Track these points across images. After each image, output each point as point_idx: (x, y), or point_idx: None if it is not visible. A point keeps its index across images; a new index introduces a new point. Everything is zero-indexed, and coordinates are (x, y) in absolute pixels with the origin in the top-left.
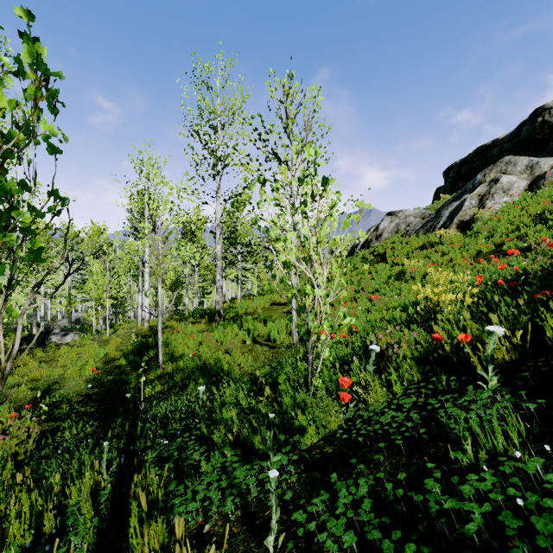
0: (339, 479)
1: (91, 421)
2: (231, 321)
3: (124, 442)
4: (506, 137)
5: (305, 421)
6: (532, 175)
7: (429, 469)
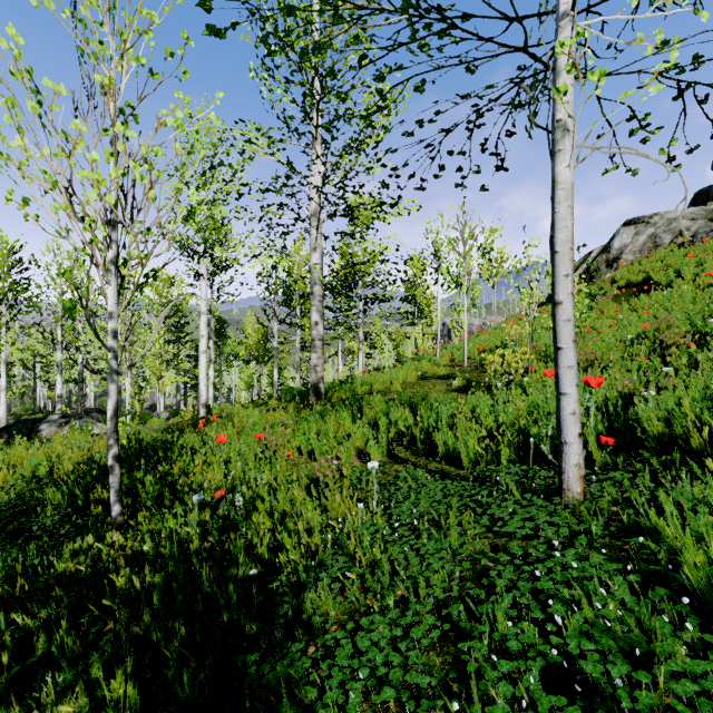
0: None
1: None
2: (337, 406)
3: None
4: None
5: None
6: None
7: None
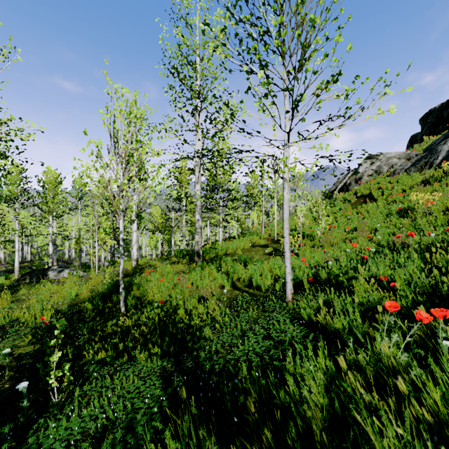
0: None
1: None
2: (209, 263)
3: None
4: None
5: None
6: None
7: None
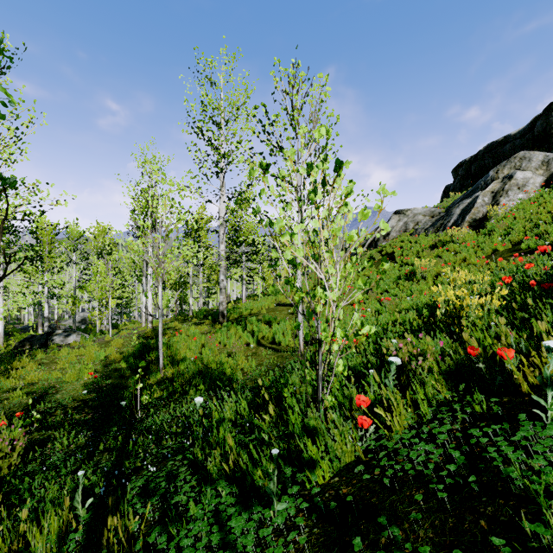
0: (363, 544)
1: (84, 430)
2: (234, 323)
3: (112, 462)
4: (519, 133)
5: (316, 452)
6: (548, 171)
7: (492, 544)
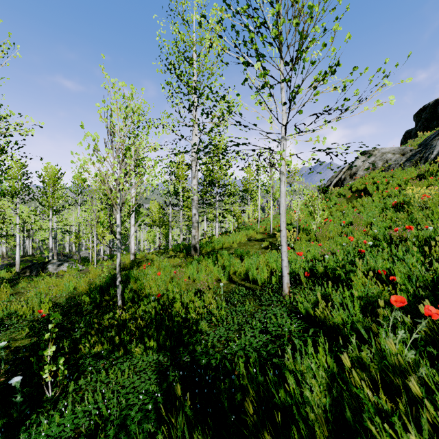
0: None
1: None
2: (206, 256)
3: None
4: None
5: None
6: None
7: None
